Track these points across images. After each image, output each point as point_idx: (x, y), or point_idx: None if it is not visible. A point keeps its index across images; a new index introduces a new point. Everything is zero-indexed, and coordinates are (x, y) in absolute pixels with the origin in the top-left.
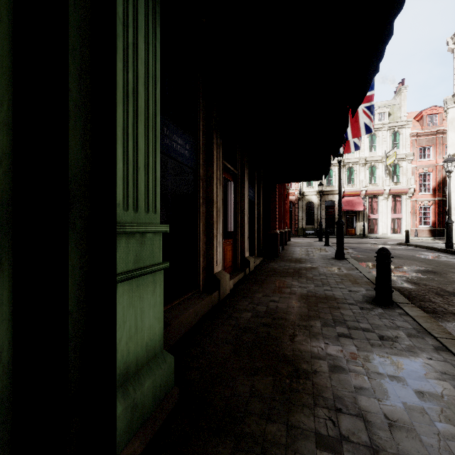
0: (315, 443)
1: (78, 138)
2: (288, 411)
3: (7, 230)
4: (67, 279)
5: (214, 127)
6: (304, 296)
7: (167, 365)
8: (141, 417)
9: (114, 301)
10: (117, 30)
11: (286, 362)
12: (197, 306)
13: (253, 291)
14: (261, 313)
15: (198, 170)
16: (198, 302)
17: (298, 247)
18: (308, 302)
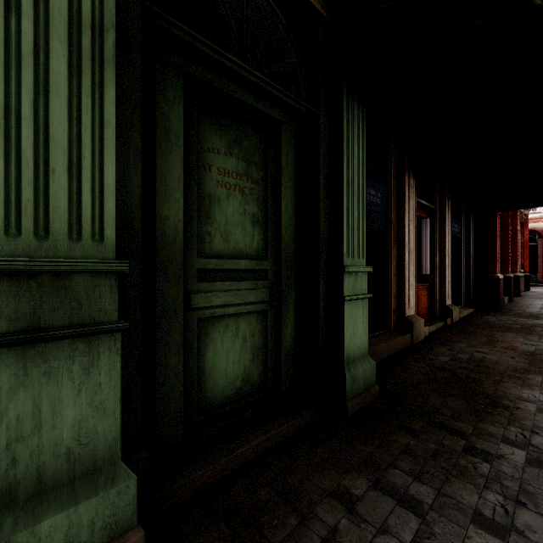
0: (499, 440)
1: (323, 218)
2: (478, 421)
3: (293, 270)
4: (319, 296)
5: (406, 168)
6: (528, 353)
7: (371, 366)
8: (357, 389)
9: (342, 312)
10: (344, 149)
11: (484, 396)
12: (390, 341)
13: (454, 341)
14: (461, 359)
15: (389, 214)
16: (390, 339)
17: (540, 299)
18: (532, 359)
